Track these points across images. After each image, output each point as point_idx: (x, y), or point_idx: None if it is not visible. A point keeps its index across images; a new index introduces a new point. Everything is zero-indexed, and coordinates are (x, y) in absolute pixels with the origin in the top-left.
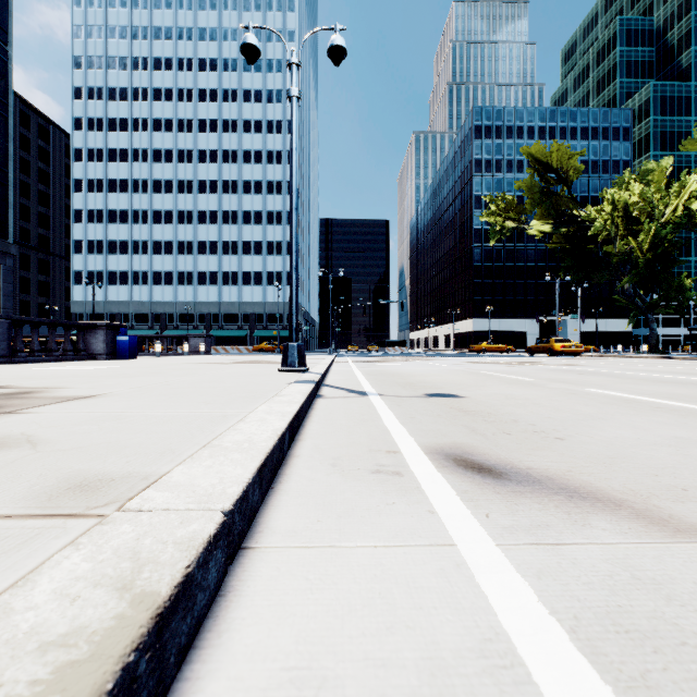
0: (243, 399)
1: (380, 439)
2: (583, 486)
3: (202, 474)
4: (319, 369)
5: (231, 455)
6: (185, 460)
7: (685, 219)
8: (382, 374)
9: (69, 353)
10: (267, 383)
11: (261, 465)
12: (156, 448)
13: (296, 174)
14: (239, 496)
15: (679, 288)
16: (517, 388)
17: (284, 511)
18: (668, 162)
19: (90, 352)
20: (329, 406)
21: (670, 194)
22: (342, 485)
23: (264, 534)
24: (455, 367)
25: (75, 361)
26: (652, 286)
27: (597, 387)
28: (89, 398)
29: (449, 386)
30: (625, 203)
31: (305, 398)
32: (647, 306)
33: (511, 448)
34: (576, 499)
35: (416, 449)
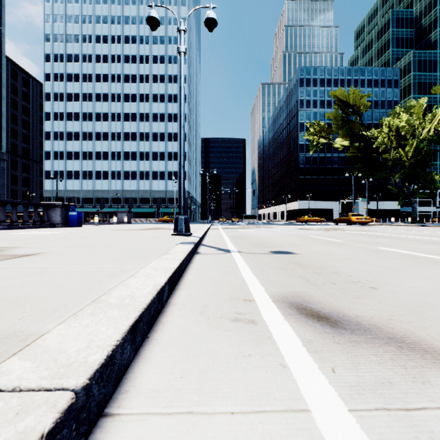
0: (141, 256)
1: (239, 288)
2: (407, 335)
3: (74, 335)
4: (199, 234)
5: (110, 312)
6: (71, 316)
7: (435, 137)
8: (241, 237)
9: (37, 223)
10: (161, 244)
11: (135, 322)
12: (53, 302)
13: (183, 104)
14: (100, 364)
15: (431, 181)
16: (332, 247)
17: (153, 364)
18: (423, 101)
19: (52, 222)
20: (203, 261)
21: (425, 121)
22: (206, 334)
23: (128, 395)
24: (289, 232)
25: (41, 228)
26: (414, 180)
27: (386, 246)
28: (31, 255)
29: (286, 245)
30: (397, 126)
31: (185, 255)
32: (410, 193)
33: (339, 296)
34: (406, 350)
35: (266, 297)
